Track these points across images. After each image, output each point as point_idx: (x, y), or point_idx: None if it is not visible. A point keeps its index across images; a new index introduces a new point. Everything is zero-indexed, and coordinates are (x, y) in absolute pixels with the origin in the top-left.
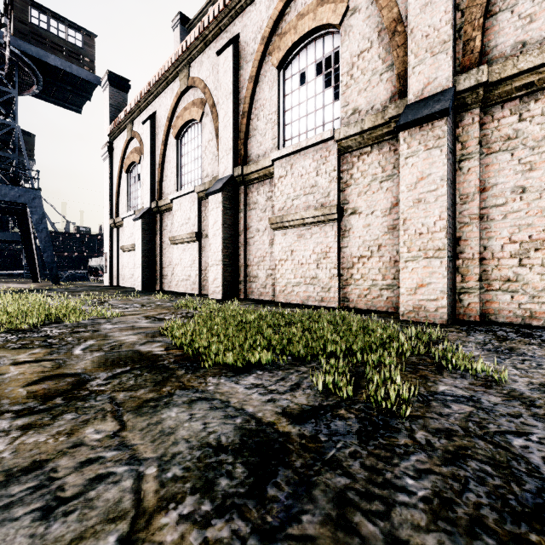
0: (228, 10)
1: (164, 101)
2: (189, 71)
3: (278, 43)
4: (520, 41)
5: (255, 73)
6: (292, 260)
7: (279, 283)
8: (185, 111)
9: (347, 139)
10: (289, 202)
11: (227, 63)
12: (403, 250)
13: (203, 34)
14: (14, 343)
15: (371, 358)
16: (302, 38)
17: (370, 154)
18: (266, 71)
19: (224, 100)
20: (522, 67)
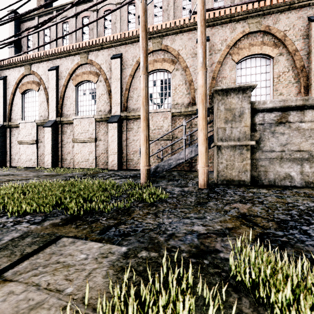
0: (54, 55)
1: (13, 73)
2: (31, 67)
3: (75, 77)
4: (133, 108)
5: (66, 84)
6: (80, 153)
7: (76, 161)
8: (28, 83)
9: (98, 118)
10: (79, 134)
11: (53, 76)
12: (109, 152)
13: (40, 57)
14: (0, 176)
15: (92, 173)
16: (84, 81)
17: (104, 124)
18: (70, 85)
19: (51, 90)
20: (132, 115)
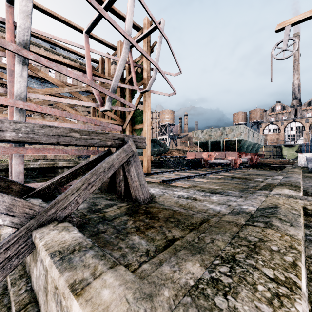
0: None
1: None
2: None
3: None
4: None
5: None
6: None
7: None
8: None
9: None
10: None
11: None
12: None
13: None
14: None
15: None
16: None
17: None
18: None
19: None
20: None
